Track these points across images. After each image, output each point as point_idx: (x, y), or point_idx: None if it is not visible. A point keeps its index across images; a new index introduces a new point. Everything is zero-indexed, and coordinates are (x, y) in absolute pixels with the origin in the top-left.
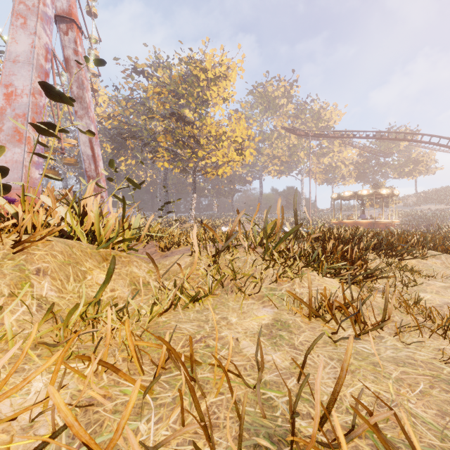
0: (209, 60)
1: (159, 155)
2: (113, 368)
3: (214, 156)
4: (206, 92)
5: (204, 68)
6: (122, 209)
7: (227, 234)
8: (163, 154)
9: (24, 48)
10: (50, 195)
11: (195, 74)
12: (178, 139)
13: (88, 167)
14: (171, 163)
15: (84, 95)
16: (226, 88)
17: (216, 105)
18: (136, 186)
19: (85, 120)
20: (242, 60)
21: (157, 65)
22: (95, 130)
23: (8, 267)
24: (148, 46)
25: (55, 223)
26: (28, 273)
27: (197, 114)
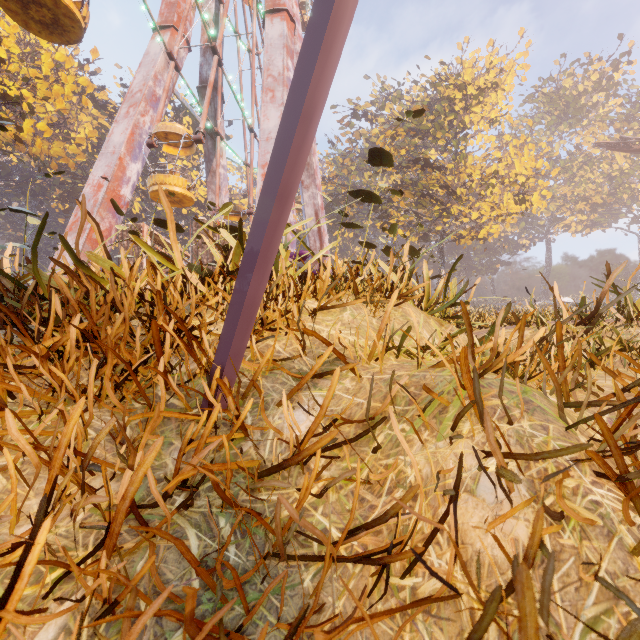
0: (467, 70)
1: (392, 220)
2: (610, 373)
3: (475, 211)
4: (463, 118)
5: (461, 84)
6: (450, 271)
7: (582, 301)
8: (397, 218)
9: (275, 123)
10: (391, 258)
11: (447, 97)
12: (424, 194)
13: (313, 245)
14: (411, 229)
15: (311, 161)
16: (495, 104)
17: (478, 134)
18: (413, 255)
19: (311, 190)
20: (526, 52)
21: (384, 100)
22: (321, 200)
23: (398, 316)
24: (369, 77)
25: (384, 288)
26: (412, 323)
27: (446, 154)
